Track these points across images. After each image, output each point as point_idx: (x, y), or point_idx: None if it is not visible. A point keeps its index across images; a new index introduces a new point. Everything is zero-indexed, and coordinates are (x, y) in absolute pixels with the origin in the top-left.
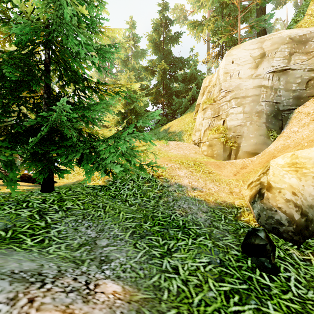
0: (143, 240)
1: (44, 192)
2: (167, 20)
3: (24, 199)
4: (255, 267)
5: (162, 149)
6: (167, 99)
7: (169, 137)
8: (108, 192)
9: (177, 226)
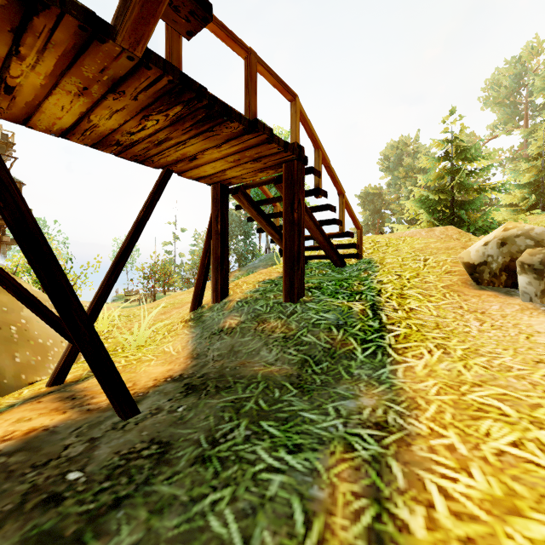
0: None
1: None
2: None
3: None
4: None
5: None
6: None
7: None
8: None
9: None
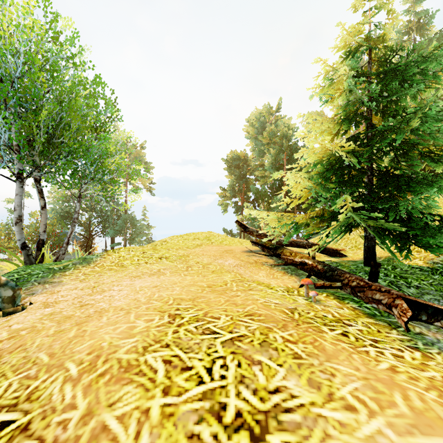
0: None
1: (368, 265)
2: None
3: (366, 270)
4: None
5: None
6: None
7: None
8: None
9: None
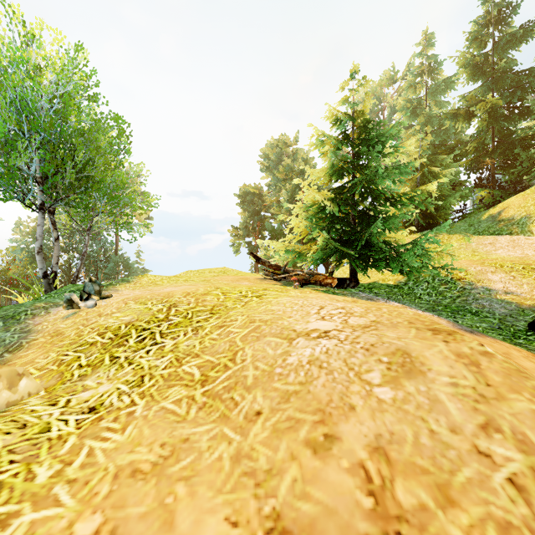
0: (435, 312)
1: None
2: (500, 9)
3: None
4: (532, 335)
5: (479, 250)
6: (499, 157)
7: (499, 228)
8: (401, 290)
9: (469, 312)
